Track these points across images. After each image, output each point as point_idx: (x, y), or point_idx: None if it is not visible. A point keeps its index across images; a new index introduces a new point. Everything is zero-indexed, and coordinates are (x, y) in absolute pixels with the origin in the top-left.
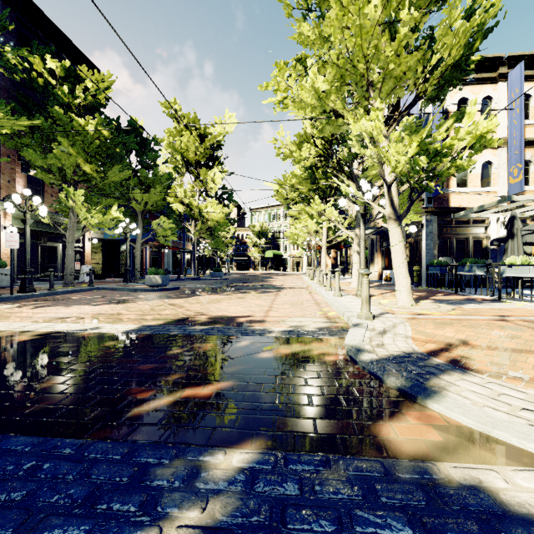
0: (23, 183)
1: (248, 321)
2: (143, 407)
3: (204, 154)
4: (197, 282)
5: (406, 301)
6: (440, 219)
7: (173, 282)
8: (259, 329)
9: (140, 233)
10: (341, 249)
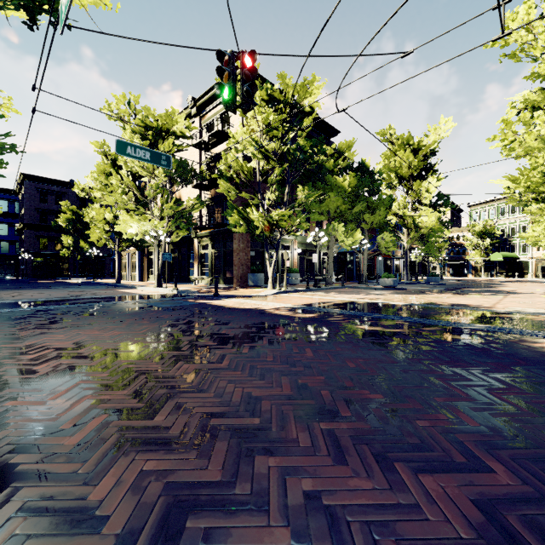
0: None
1: (478, 307)
2: (443, 318)
3: (418, 167)
4: (415, 286)
5: None
6: None
7: None
8: (488, 309)
9: (366, 246)
10: None
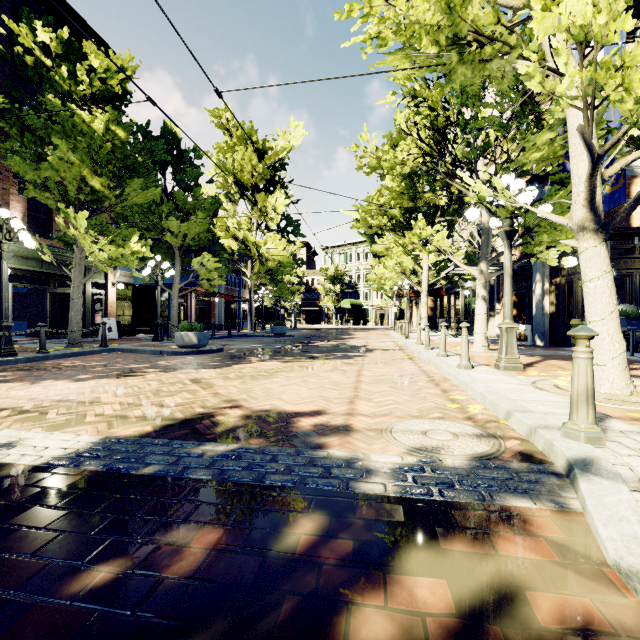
0: (22, 208)
1: (317, 429)
2: None
3: (263, 175)
4: (251, 340)
5: (619, 386)
6: (614, 247)
7: (221, 340)
8: (340, 461)
9: (178, 275)
10: (442, 296)
